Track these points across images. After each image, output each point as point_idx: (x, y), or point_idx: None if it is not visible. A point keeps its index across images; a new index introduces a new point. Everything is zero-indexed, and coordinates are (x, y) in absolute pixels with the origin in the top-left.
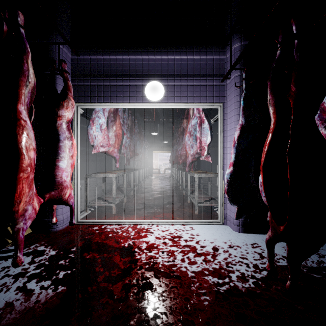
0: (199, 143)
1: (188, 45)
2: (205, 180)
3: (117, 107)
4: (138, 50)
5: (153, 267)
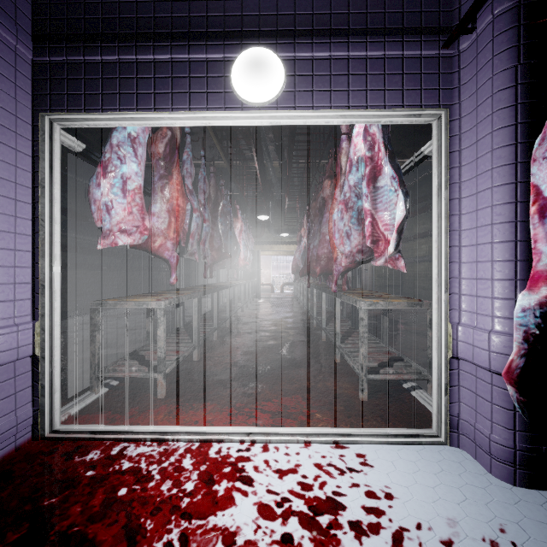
0: (370, 224)
1: None
2: None
3: (158, 123)
4: None
5: None
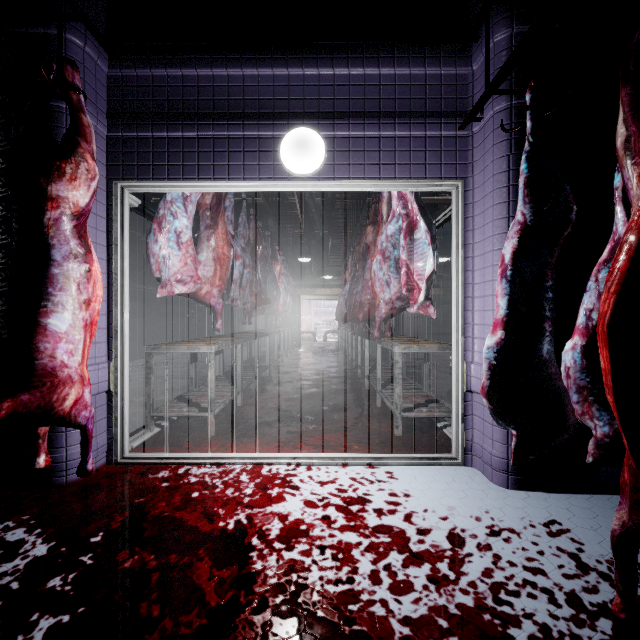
0: (404, 275)
1: (382, 42)
2: (408, 355)
3: (215, 189)
4: (264, 54)
5: (295, 601)
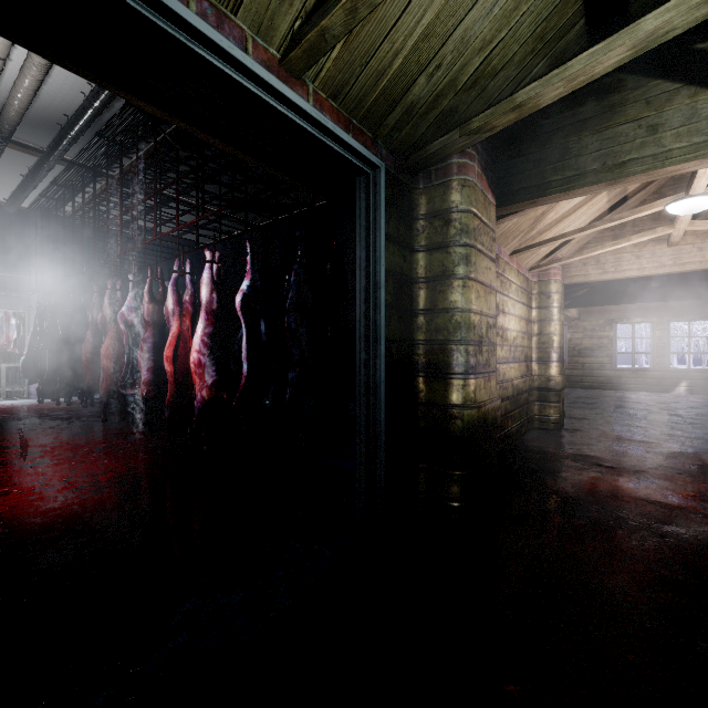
0: (7, 337)
1: None
2: None
3: None
4: None
5: None
